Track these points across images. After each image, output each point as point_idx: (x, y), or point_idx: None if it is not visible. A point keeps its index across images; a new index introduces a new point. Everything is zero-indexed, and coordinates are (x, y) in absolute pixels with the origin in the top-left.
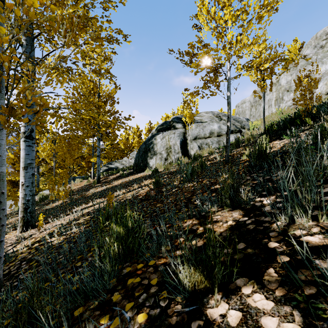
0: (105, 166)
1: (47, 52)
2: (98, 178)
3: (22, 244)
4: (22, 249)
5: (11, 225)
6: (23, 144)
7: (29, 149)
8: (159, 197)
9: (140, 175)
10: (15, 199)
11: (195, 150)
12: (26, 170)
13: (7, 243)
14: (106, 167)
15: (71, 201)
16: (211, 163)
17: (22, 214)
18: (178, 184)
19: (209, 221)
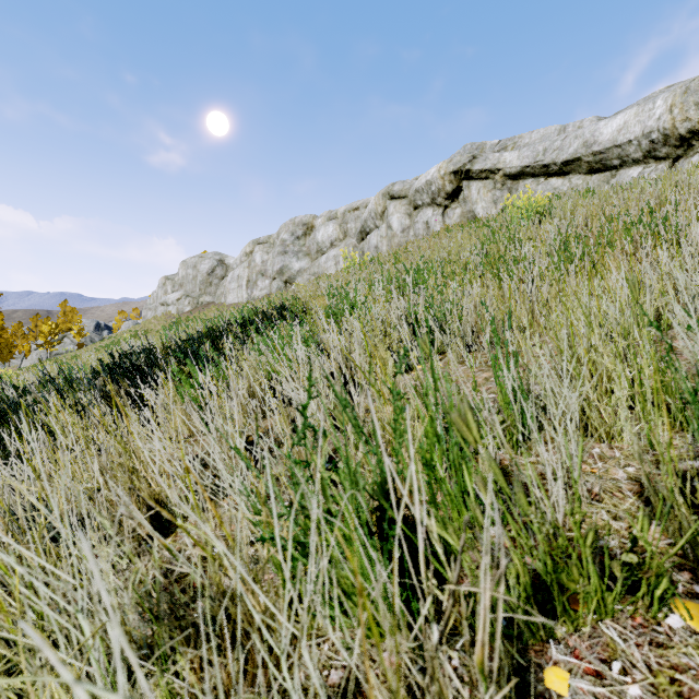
0: None
1: None
2: None
3: None
4: None
5: None
6: None
7: None
8: None
9: None
10: None
11: None
12: None
13: None
14: None
15: None
16: None
17: None
18: None
19: None
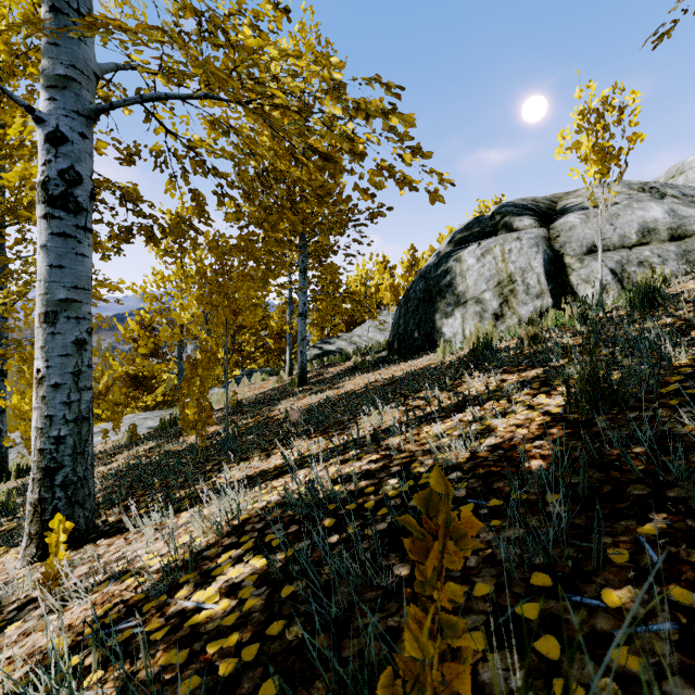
0: (316, 347)
1: None
2: (302, 371)
3: None
4: None
5: None
6: (44, 228)
7: (65, 248)
8: None
9: (419, 364)
10: (114, 417)
11: (597, 286)
12: (52, 325)
13: None
14: (317, 349)
15: (227, 435)
16: None
17: (39, 490)
18: None
19: None
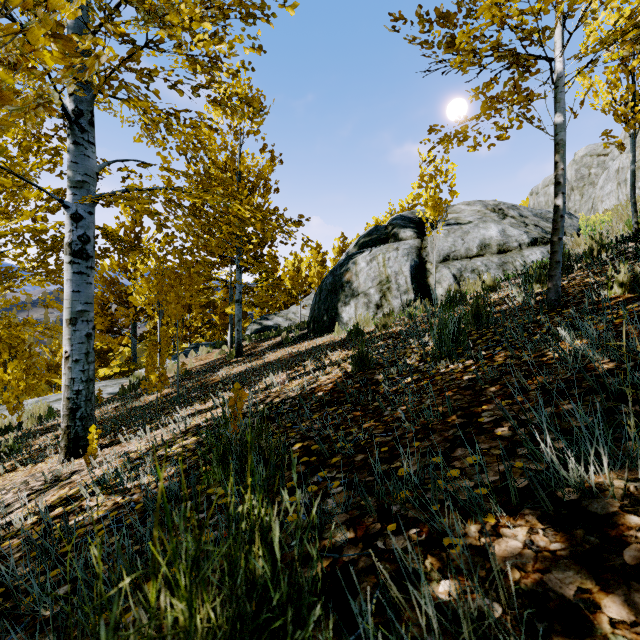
0: (256, 323)
1: (113, 60)
2: (238, 345)
3: (41, 498)
4: (26, 520)
5: (58, 440)
6: (69, 269)
7: (81, 280)
8: (370, 398)
9: (321, 341)
10: None
11: (445, 286)
12: (74, 326)
13: (27, 487)
14: (257, 325)
15: (178, 394)
16: (501, 311)
17: (66, 422)
18: (418, 364)
19: (638, 557)
